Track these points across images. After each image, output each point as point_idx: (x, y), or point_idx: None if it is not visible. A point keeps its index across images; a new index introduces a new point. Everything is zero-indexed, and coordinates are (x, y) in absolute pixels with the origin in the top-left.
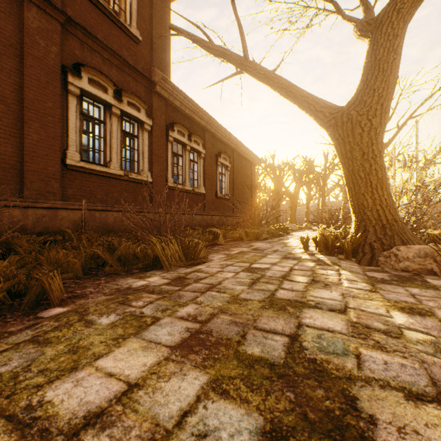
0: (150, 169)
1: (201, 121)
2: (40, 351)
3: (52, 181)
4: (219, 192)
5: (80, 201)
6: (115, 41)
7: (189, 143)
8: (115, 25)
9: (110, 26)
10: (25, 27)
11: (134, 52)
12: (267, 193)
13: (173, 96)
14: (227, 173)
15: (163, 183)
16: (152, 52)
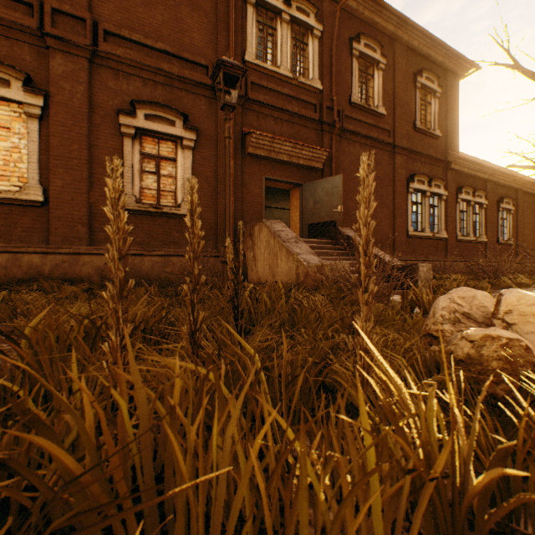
0: (444, 228)
1: (484, 176)
2: None
3: (403, 245)
4: (500, 238)
5: (411, 255)
6: (426, 147)
7: (473, 199)
8: (426, 136)
9: (423, 139)
10: (395, 168)
11: (435, 146)
12: None
13: (463, 166)
14: (509, 216)
15: (453, 237)
16: (446, 139)
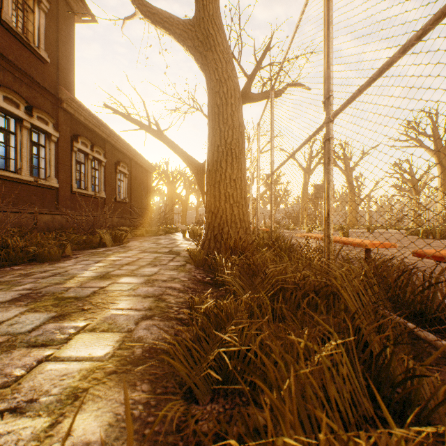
0: (56, 176)
1: (103, 134)
2: (99, 256)
3: None
4: (118, 197)
5: None
6: (25, 61)
7: (92, 153)
8: (25, 47)
9: (21, 48)
10: None
11: (42, 71)
12: (161, 196)
13: (79, 113)
14: (126, 179)
15: (69, 188)
16: (59, 72)
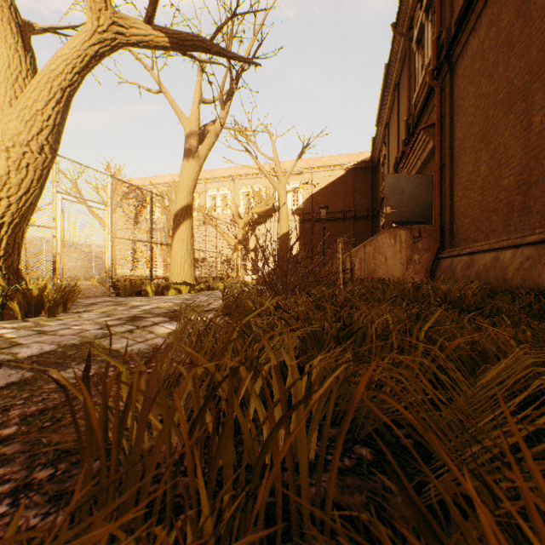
0: None
1: None
2: None
3: None
4: None
5: None
6: None
7: None
8: None
9: None
10: None
11: None
12: None
13: None
14: None
15: None
16: None
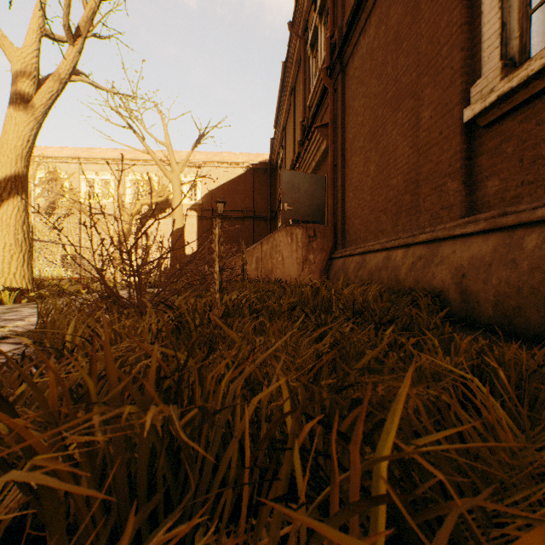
0: None
1: None
2: None
3: (448, 181)
4: None
5: (519, 203)
6: None
7: None
8: None
9: None
10: None
11: None
12: None
13: None
14: None
15: None
16: None
